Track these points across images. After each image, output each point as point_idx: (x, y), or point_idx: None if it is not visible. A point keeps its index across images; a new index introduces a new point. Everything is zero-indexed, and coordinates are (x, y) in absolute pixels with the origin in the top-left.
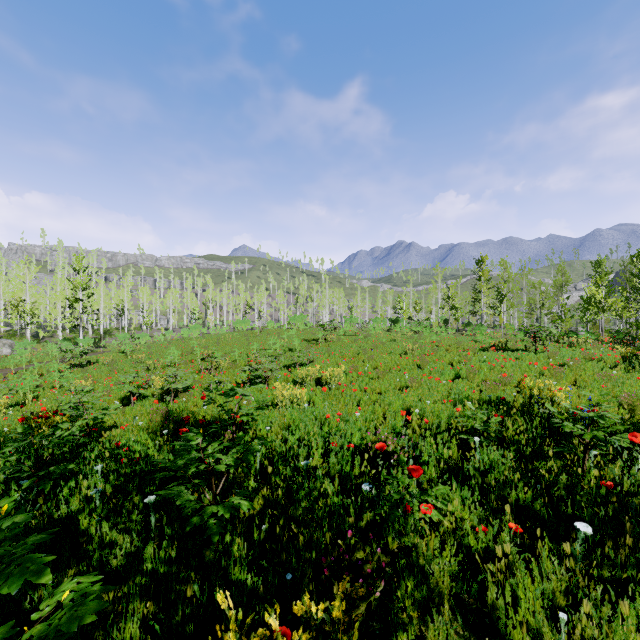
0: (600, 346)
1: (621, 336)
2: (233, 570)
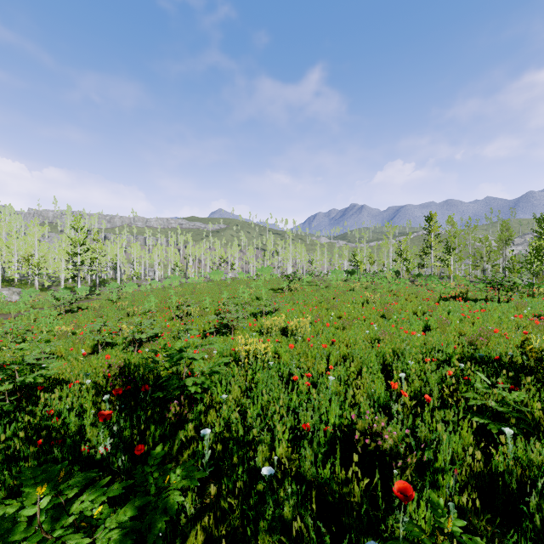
0: None
1: None
2: None
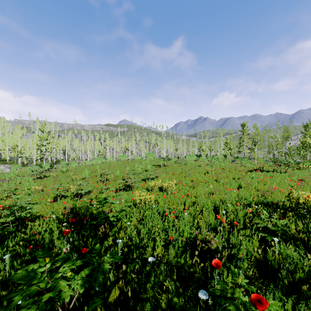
0: None
1: None
2: None
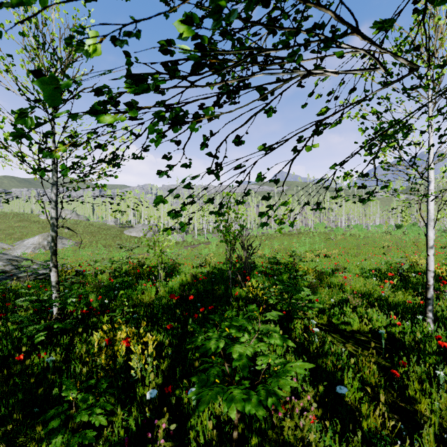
0: None
1: None
2: None
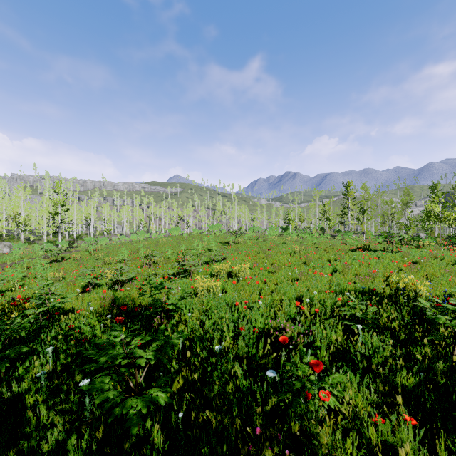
0: (440, 247)
1: (454, 240)
2: (152, 455)
